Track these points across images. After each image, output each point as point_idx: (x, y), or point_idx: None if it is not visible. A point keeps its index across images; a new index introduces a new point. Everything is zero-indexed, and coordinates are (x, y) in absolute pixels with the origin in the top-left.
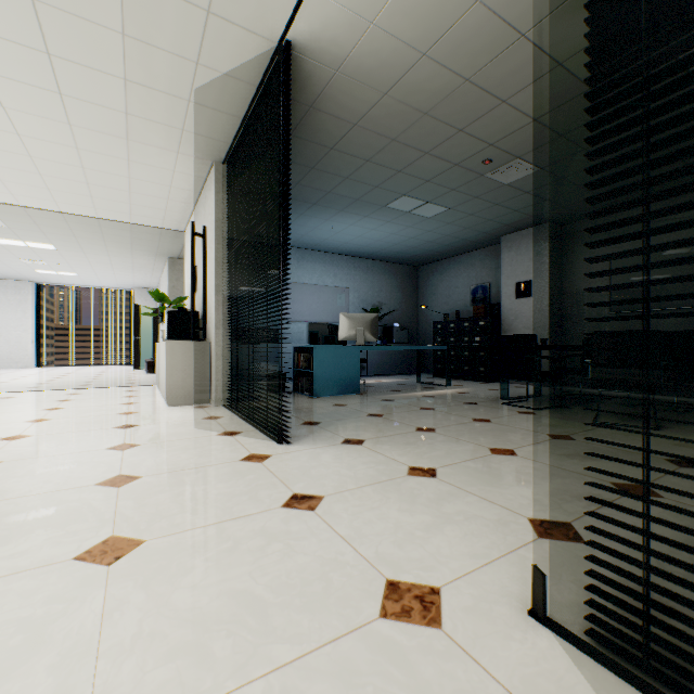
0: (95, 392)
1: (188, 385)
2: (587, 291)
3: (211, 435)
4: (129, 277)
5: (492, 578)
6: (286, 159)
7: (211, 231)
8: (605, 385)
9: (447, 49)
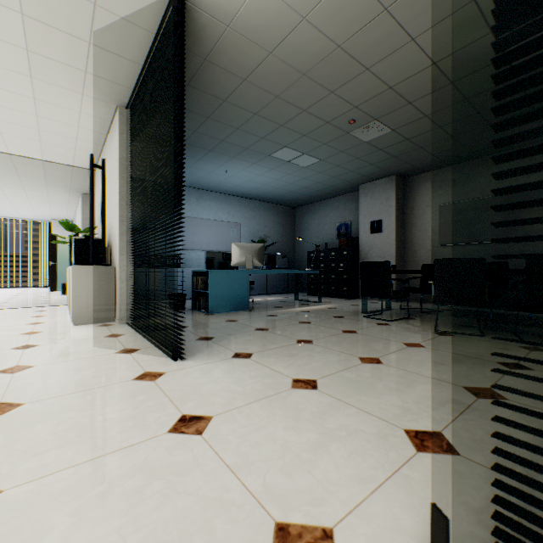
0: (6, 312)
1: (93, 305)
2: (493, 209)
3: (110, 353)
4: (46, 210)
5: (384, 509)
6: (181, 99)
7: (116, 168)
8: (444, 301)
9: (323, 15)
